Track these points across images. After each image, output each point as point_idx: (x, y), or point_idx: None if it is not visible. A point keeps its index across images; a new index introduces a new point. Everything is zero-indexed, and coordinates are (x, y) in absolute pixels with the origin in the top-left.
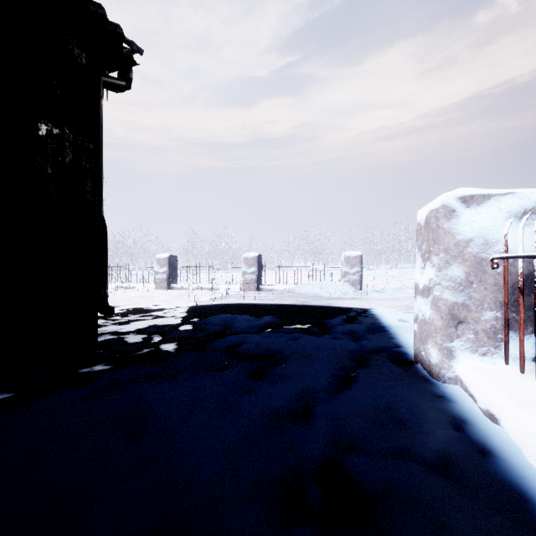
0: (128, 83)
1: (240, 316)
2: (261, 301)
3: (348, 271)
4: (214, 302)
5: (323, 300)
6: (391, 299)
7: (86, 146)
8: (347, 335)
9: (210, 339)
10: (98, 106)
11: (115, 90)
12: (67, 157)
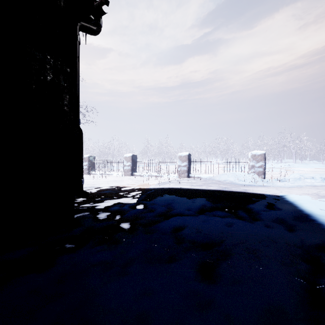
0: (98, 27)
1: (179, 199)
2: (193, 186)
3: (254, 165)
4: (160, 186)
5: (239, 186)
6: (296, 187)
7: (64, 70)
8: (277, 223)
9: (157, 220)
10: (75, 42)
11: (89, 33)
12: (48, 77)
